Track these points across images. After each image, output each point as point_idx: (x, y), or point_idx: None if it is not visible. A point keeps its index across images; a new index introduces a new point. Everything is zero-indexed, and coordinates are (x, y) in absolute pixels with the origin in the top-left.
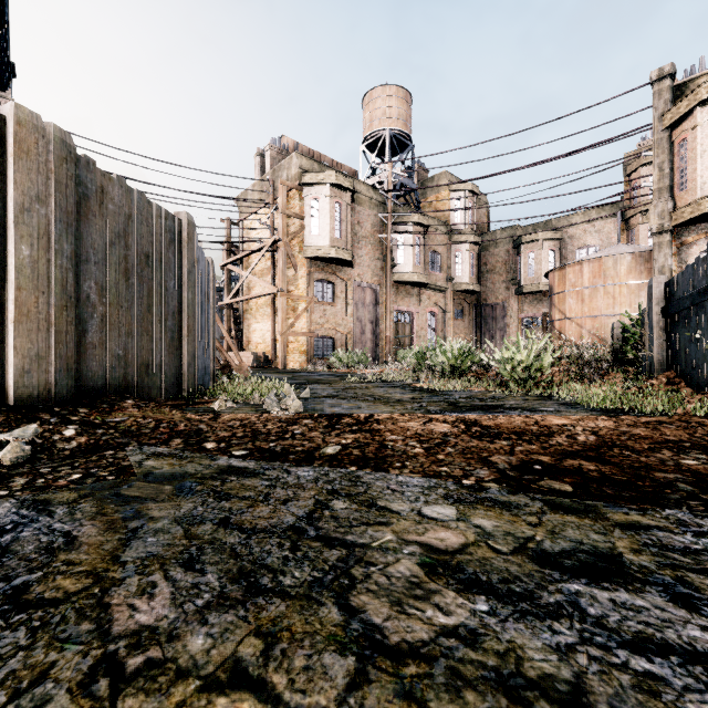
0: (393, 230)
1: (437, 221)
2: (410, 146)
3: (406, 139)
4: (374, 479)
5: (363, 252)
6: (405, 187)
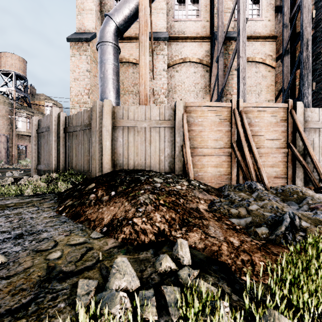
0: (16, 114)
1: (39, 112)
2: (26, 80)
3: (24, 77)
4: (6, 172)
5: (1, 122)
6: (23, 96)
